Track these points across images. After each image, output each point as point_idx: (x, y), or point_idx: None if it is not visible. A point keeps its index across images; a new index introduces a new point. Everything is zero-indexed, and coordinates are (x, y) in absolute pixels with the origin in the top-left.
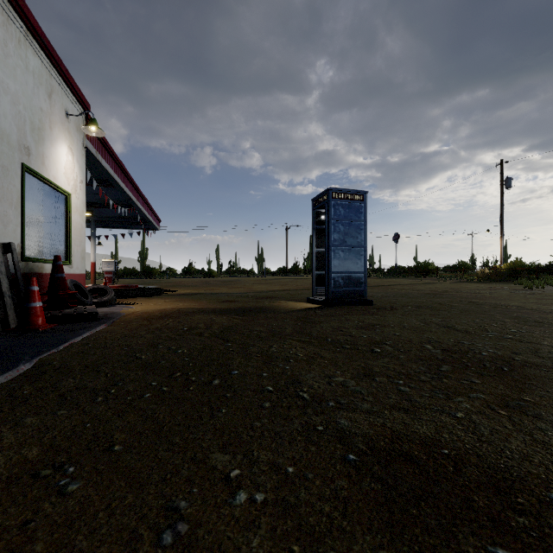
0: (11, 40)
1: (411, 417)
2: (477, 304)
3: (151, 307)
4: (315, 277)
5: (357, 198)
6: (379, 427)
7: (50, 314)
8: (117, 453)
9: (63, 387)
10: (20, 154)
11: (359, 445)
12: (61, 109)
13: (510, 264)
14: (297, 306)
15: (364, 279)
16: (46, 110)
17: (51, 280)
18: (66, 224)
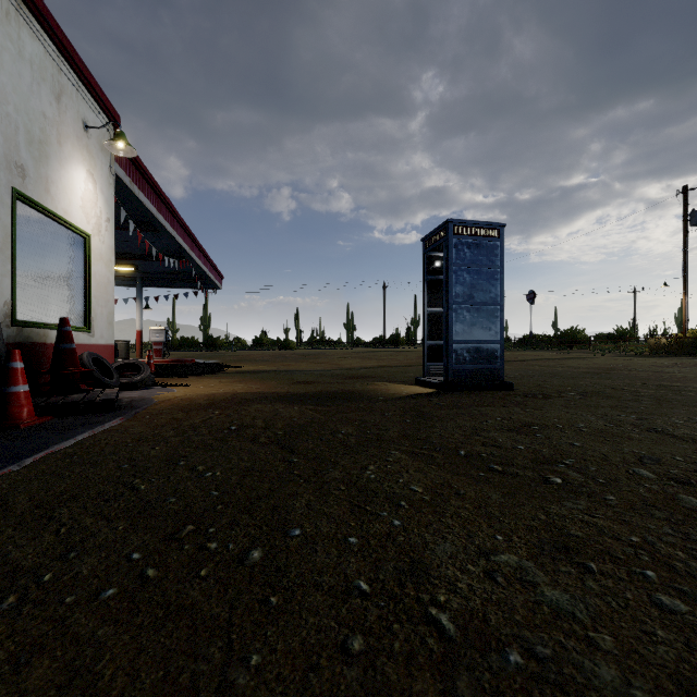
0: None
1: None
2: (673, 389)
3: (199, 390)
4: (427, 349)
5: (490, 233)
6: None
7: (45, 403)
8: None
9: None
10: (9, 174)
11: None
12: (77, 118)
13: (696, 332)
14: (402, 390)
15: (500, 352)
16: (52, 117)
17: (55, 353)
18: (85, 276)
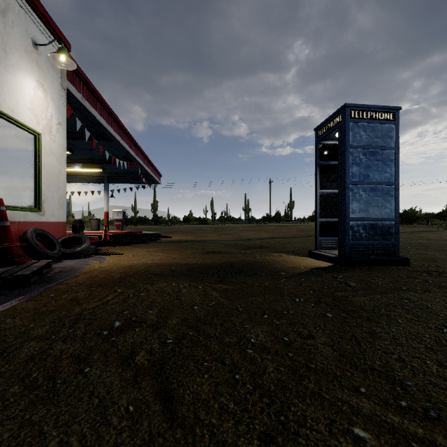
0: None
1: None
2: None
3: (125, 259)
4: (319, 226)
5: (385, 117)
6: None
7: None
8: None
9: None
10: None
11: None
12: (25, 35)
13: None
14: (299, 263)
15: (395, 228)
16: None
17: None
18: (35, 166)
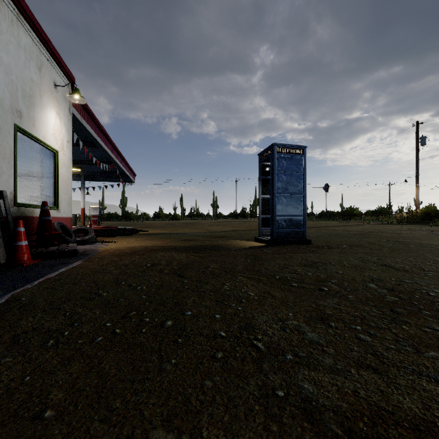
0: (4, 19)
1: (385, 381)
2: (403, 243)
3: (124, 244)
4: (261, 220)
5: (297, 152)
6: (352, 396)
7: (36, 251)
8: (45, 422)
9: (20, 327)
10: (12, 116)
11: (331, 426)
12: (50, 80)
13: (424, 209)
14: (246, 244)
15: (303, 221)
16: (36, 80)
17: (39, 222)
18: (55, 176)
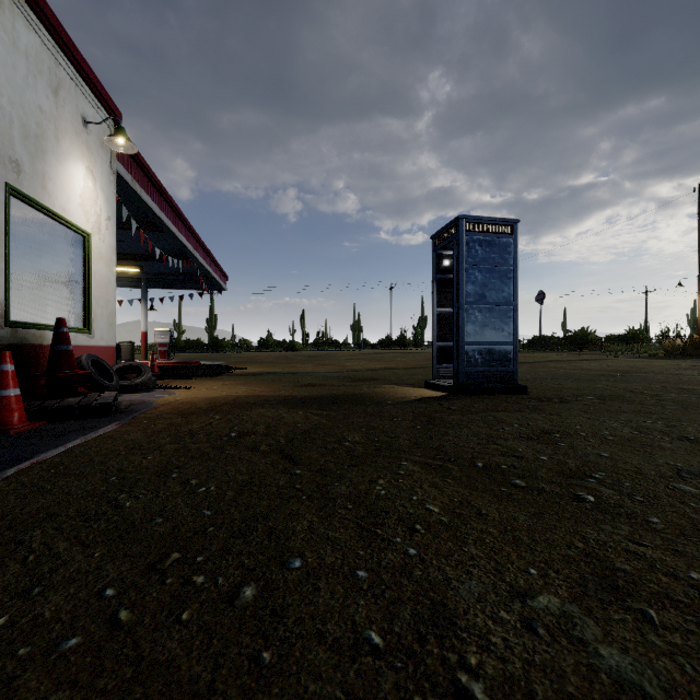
0: None
1: None
2: (695, 393)
3: (201, 393)
4: (437, 351)
5: (502, 230)
6: None
7: (38, 407)
8: None
9: None
10: (2, 169)
11: None
12: (75, 113)
13: None
14: (411, 393)
15: (513, 354)
16: (49, 111)
17: (51, 355)
18: (85, 276)
